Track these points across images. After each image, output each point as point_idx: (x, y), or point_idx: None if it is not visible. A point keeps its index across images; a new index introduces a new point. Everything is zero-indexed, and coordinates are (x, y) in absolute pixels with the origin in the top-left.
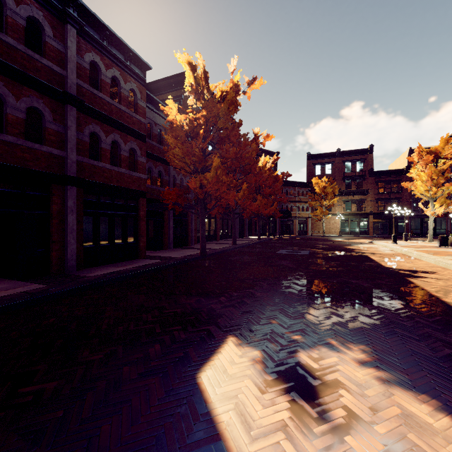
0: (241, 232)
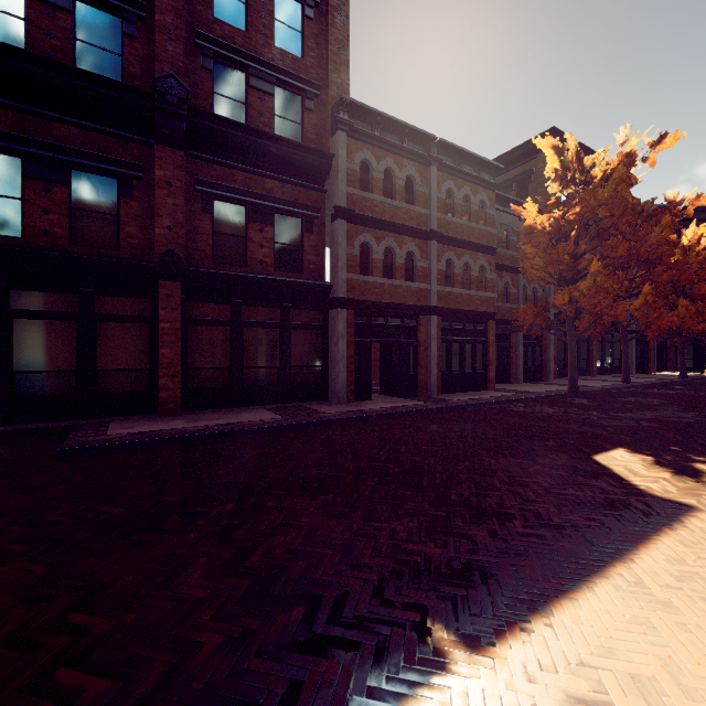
0: (642, 364)
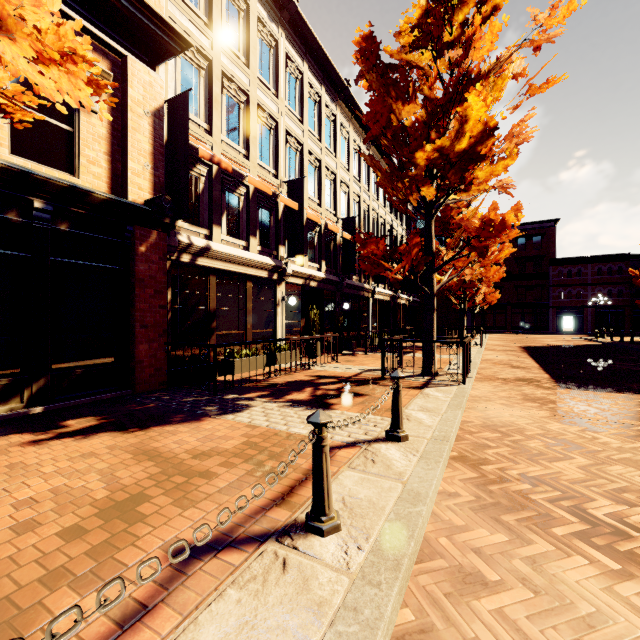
0: None
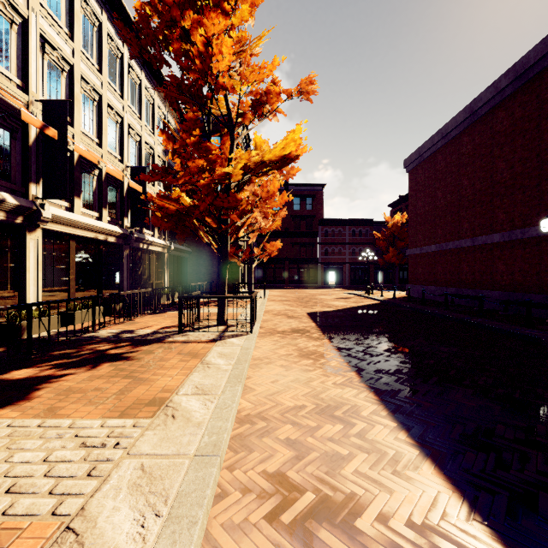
0: None
